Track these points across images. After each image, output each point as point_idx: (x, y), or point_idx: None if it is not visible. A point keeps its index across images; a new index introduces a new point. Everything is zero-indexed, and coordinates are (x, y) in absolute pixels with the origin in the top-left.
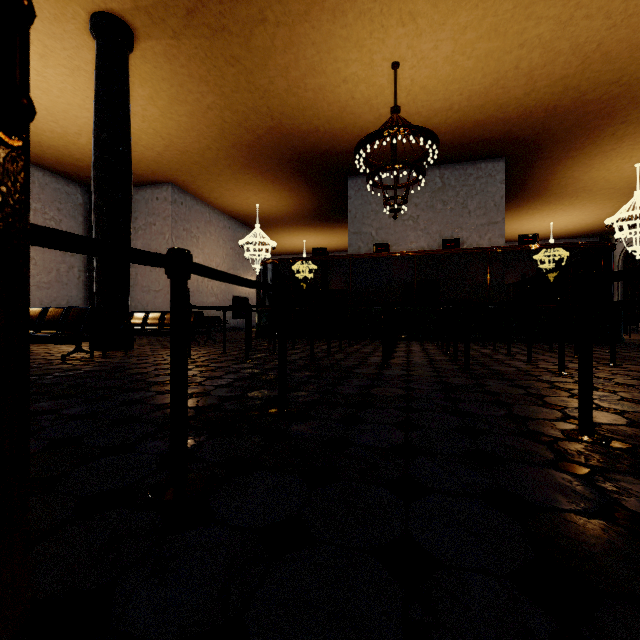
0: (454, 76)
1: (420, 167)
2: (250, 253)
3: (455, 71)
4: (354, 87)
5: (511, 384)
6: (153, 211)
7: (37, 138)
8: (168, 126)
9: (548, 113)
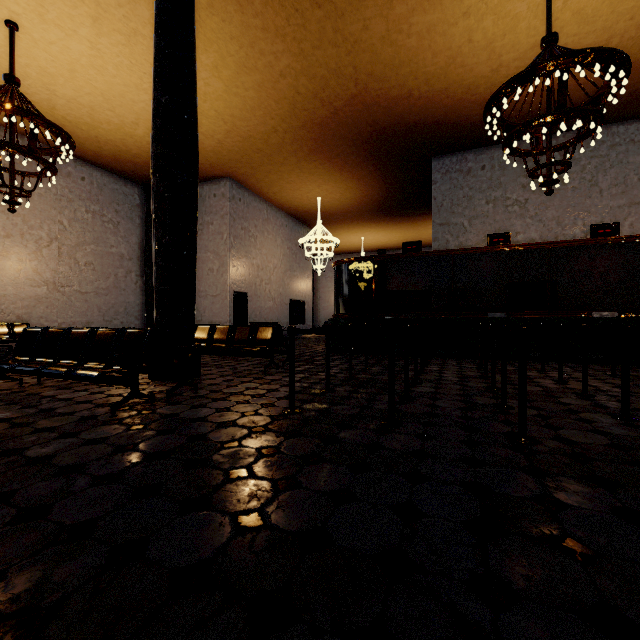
0: None
1: (600, 114)
2: (311, 252)
3: None
4: (476, 23)
5: None
6: (210, 209)
7: (94, 132)
8: (232, 105)
9: None
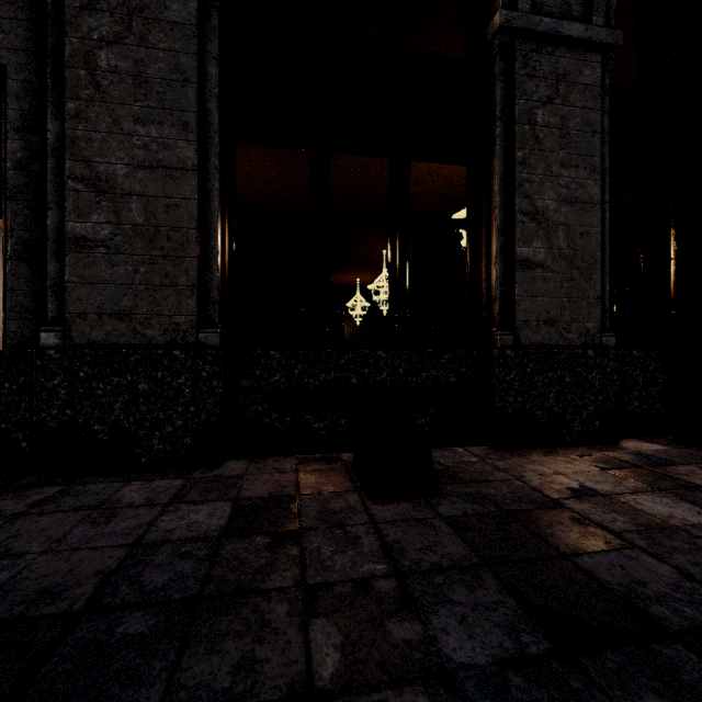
0: None
1: None
2: None
3: None
4: None
5: None
6: None
7: None
8: None
9: None
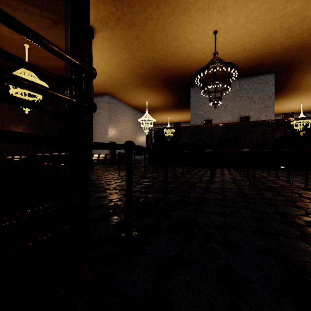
0: (246, 34)
1: (228, 82)
2: (143, 125)
3: (247, 32)
4: (194, 44)
5: (277, 194)
6: (100, 107)
7: None
8: (107, 69)
9: (299, 48)
